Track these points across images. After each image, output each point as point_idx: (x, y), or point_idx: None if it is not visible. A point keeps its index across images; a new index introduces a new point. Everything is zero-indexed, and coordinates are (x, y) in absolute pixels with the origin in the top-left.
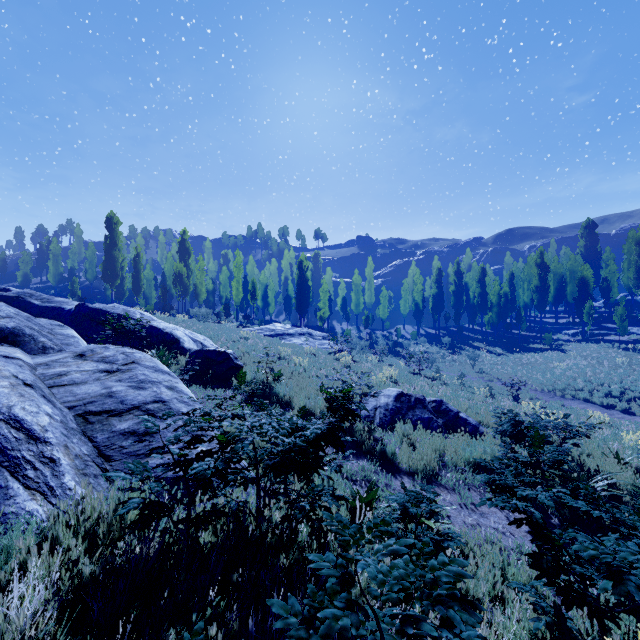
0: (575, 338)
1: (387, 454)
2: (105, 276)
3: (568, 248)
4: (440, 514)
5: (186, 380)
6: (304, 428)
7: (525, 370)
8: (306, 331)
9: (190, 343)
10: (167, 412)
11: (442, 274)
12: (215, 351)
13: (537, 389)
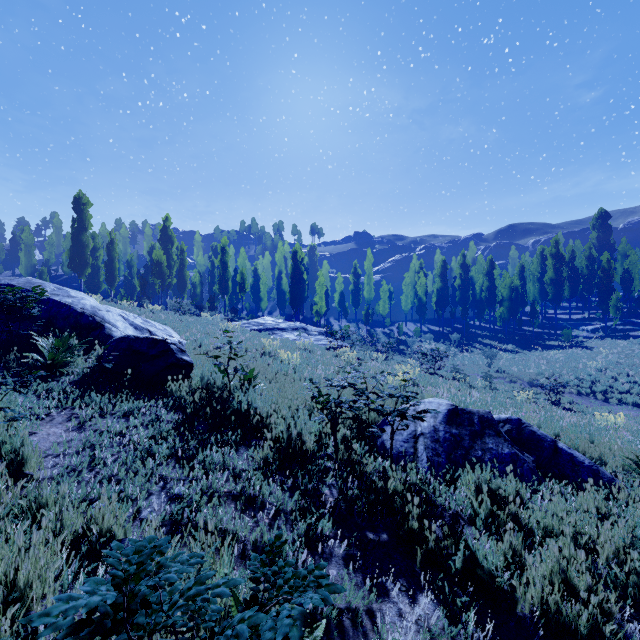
0: (595, 334)
1: (482, 576)
2: (72, 264)
3: (578, 240)
4: None
5: (86, 387)
6: None
7: (552, 369)
8: (300, 325)
9: (126, 330)
10: None
11: (447, 267)
12: (147, 339)
13: (572, 392)
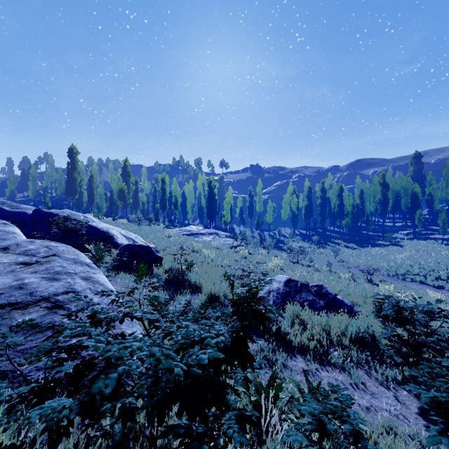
0: (408, 237)
1: (282, 334)
2: (67, 191)
3: (401, 172)
4: (360, 429)
5: (115, 269)
6: (203, 339)
7: (374, 260)
8: (214, 231)
9: (123, 239)
10: (24, 321)
11: (311, 191)
12: (140, 245)
13: (384, 274)
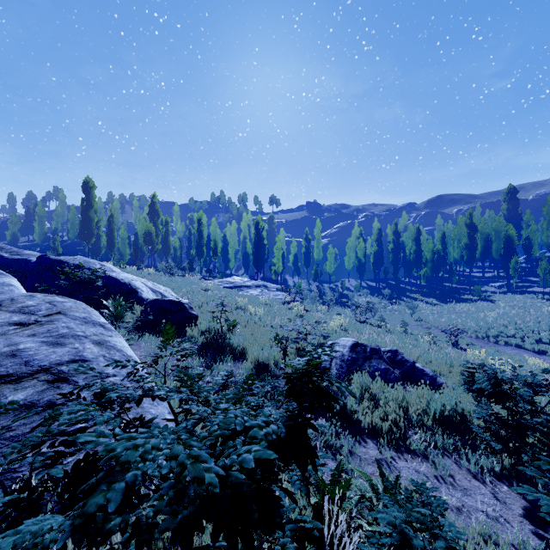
0: (501, 290)
1: (348, 413)
2: (82, 234)
3: (492, 211)
4: (457, 545)
5: (139, 330)
6: (247, 428)
7: (459, 318)
8: (262, 283)
9: (149, 293)
10: (3, 404)
11: (382, 234)
12: (170, 301)
13: (472, 336)
